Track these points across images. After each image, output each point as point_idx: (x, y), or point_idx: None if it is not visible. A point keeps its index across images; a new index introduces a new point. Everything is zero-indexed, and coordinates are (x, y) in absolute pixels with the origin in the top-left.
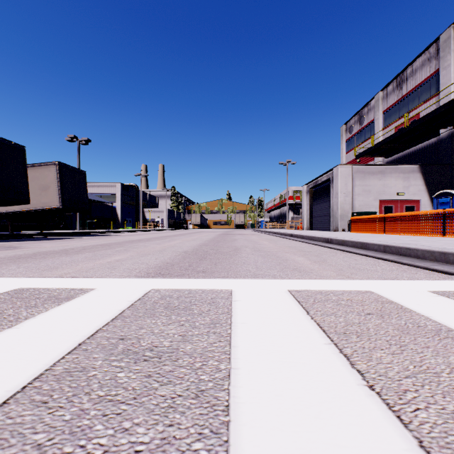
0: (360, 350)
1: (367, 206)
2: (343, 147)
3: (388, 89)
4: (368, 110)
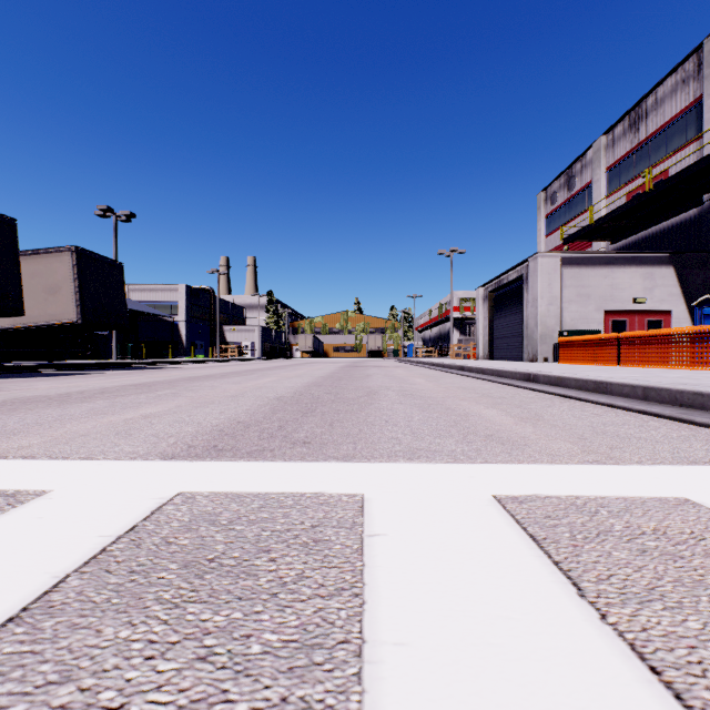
0: None
1: (585, 321)
2: (541, 228)
3: (615, 131)
4: (582, 166)
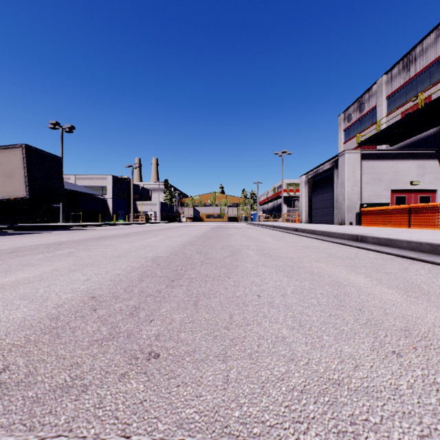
0: None
1: (377, 197)
2: (341, 137)
3: (393, 71)
4: (369, 96)
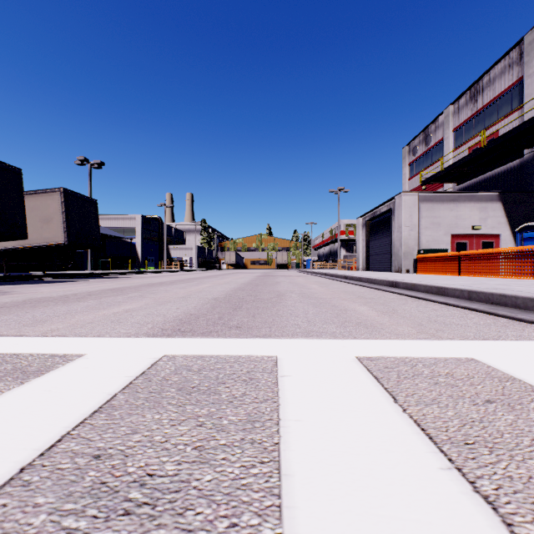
0: (507, 486)
1: (436, 242)
2: (406, 172)
3: (460, 102)
4: (436, 127)
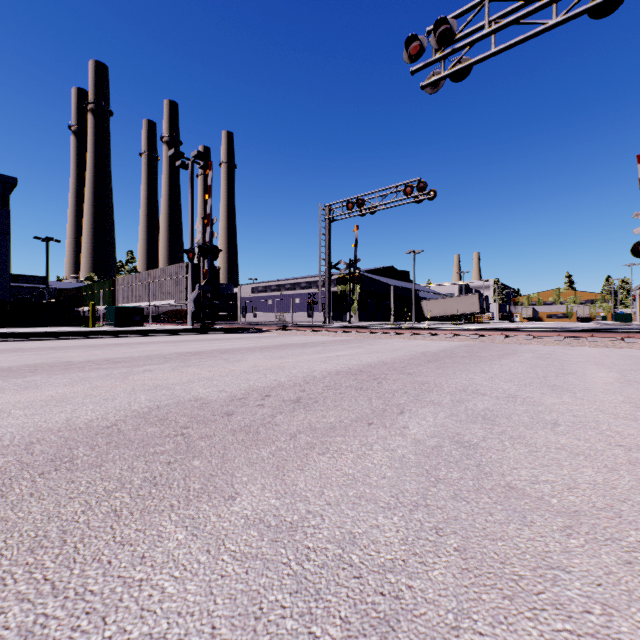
0: None
1: None
2: None
3: None
4: None
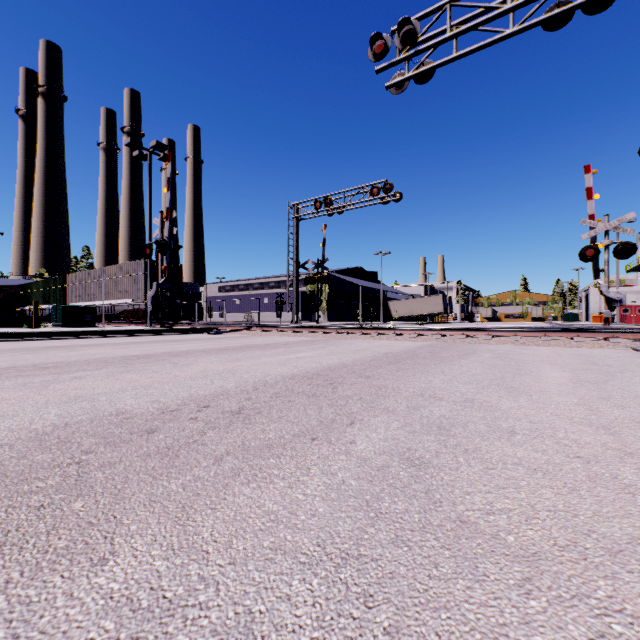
0: None
1: None
2: (637, 253)
3: None
4: None
